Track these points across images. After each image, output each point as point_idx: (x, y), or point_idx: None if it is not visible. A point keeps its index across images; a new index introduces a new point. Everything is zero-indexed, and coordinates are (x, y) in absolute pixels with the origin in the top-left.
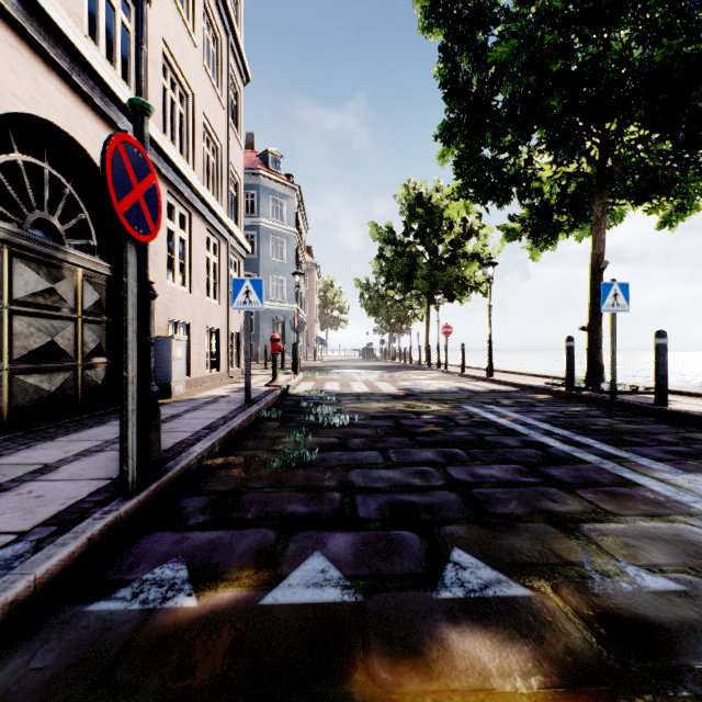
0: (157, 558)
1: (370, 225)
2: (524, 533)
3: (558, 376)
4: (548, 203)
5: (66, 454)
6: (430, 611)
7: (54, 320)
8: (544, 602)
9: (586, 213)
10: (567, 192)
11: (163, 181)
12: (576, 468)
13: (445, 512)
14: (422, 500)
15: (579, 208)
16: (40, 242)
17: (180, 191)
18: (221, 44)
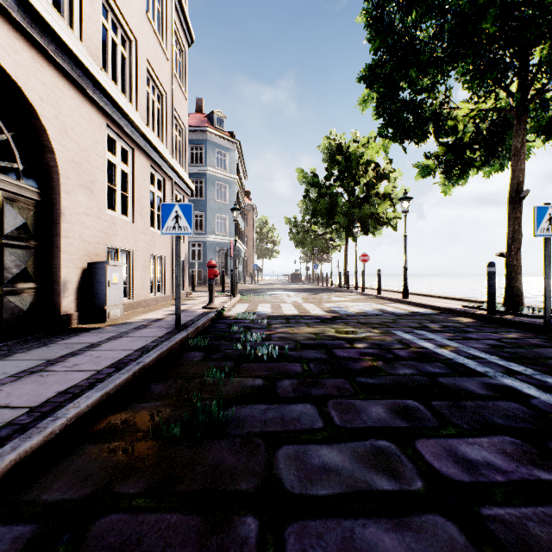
0: None
1: (297, 171)
2: None
3: (470, 299)
4: (462, 141)
5: None
6: None
7: None
8: None
9: (498, 149)
10: (480, 129)
11: (102, 114)
12: None
13: None
14: (406, 548)
15: (492, 144)
16: None
17: (120, 126)
18: (165, 3)
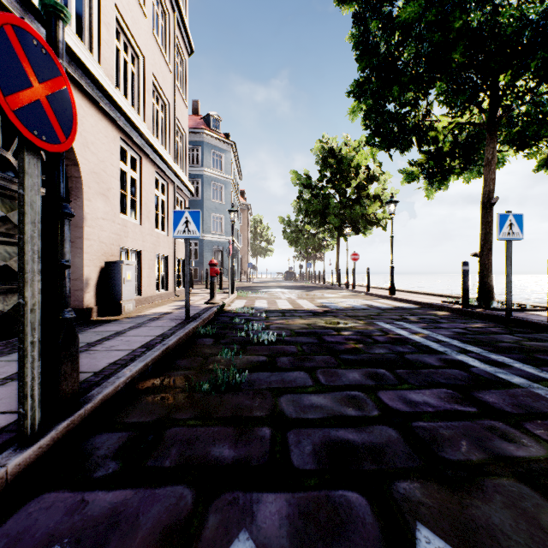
0: (34, 545)
1: (291, 172)
2: (496, 496)
3: (450, 295)
4: (443, 150)
5: None
6: None
7: (8, 246)
8: None
9: (474, 158)
10: (459, 140)
11: (116, 128)
12: (510, 394)
13: (391, 458)
14: (361, 439)
15: (469, 154)
16: None
17: (131, 137)
18: (168, 19)
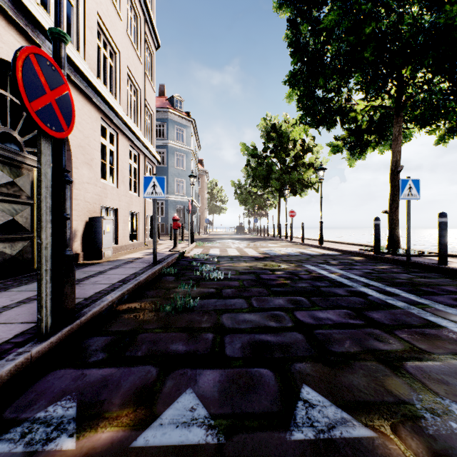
0: (54, 395)
1: (241, 144)
2: (360, 371)
3: (367, 245)
4: (361, 127)
5: (11, 302)
6: (284, 455)
7: (15, 204)
8: (387, 445)
9: (386, 134)
10: (374, 120)
11: (98, 110)
12: (391, 313)
13: (295, 351)
14: (276, 340)
15: (382, 131)
16: (3, 149)
17: (110, 117)
18: (139, 20)
